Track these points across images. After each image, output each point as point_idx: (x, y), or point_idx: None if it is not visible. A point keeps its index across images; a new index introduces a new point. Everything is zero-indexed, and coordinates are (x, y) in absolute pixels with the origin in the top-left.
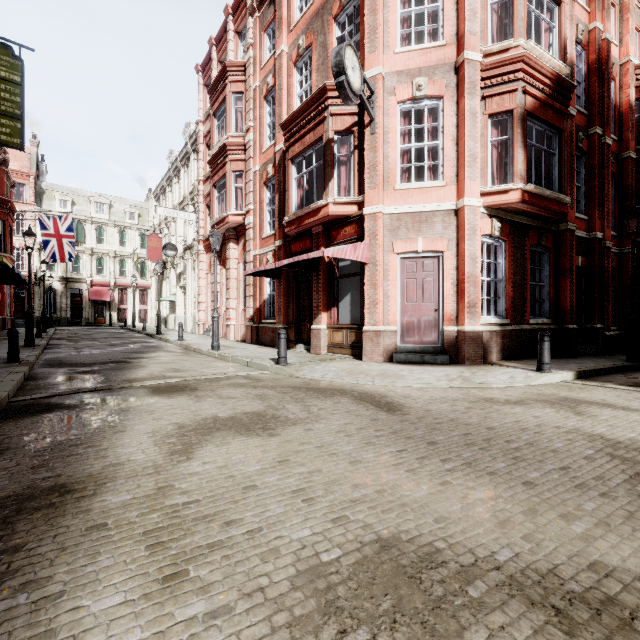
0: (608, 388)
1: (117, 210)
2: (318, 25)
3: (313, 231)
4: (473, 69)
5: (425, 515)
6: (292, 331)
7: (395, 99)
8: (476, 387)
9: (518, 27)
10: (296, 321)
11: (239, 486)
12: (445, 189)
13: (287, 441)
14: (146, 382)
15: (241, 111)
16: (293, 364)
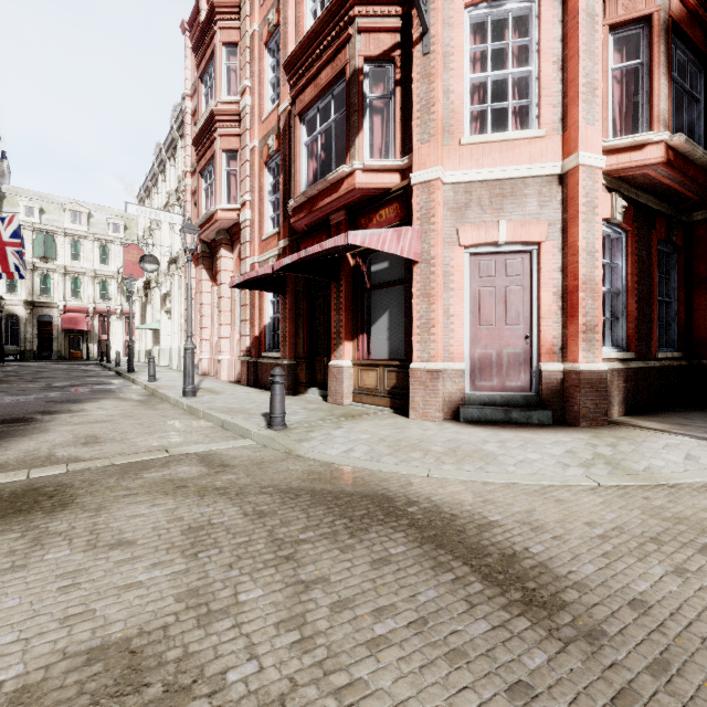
0: None
1: (98, 221)
2: None
3: (331, 220)
4: None
5: None
6: (302, 369)
7: None
8: (649, 485)
9: None
10: (308, 355)
11: None
12: (543, 142)
13: None
14: None
15: (235, 70)
16: (296, 426)
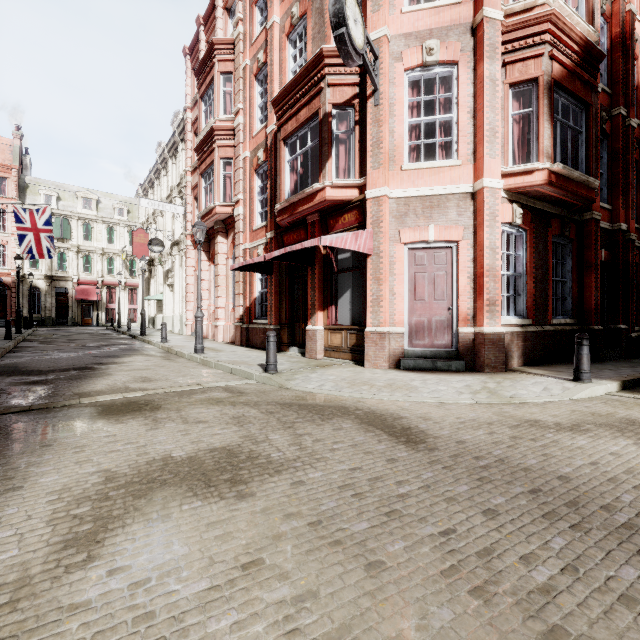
0: None
1: (105, 206)
2: None
3: (308, 220)
4: (493, 29)
5: None
6: (285, 332)
7: (402, 66)
8: (508, 403)
9: None
10: (289, 321)
11: None
12: (460, 169)
13: (263, 510)
14: (99, 397)
15: (230, 93)
16: (284, 372)
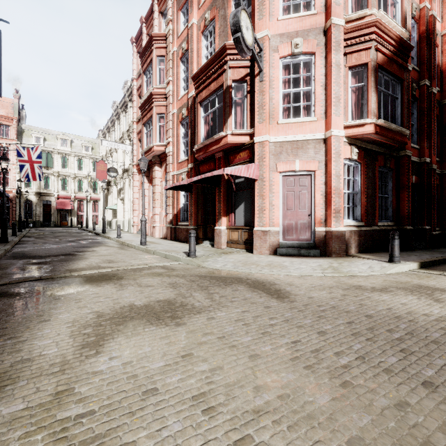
0: None
1: (76, 144)
2: (220, 2)
3: (216, 156)
4: (338, 31)
5: (336, 434)
6: (200, 231)
7: (278, 55)
8: (344, 275)
9: (372, 0)
10: (203, 223)
11: (139, 390)
12: (316, 123)
13: (191, 331)
14: (83, 272)
15: (163, 70)
16: (200, 256)
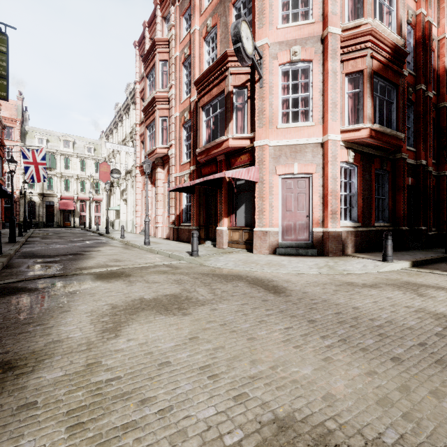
0: (437, 274)
1: (79, 146)
2: (221, 10)
3: (217, 159)
4: (334, 40)
5: (314, 392)
6: (202, 231)
7: (277, 62)
8: (339, 273)
9: (367, 9)
10: (205, 224)
11: (155, 362)
12: (314, 128)
13: (197, 320)
14: (93, 270)
15: (166, 73)
16: (203, 256)
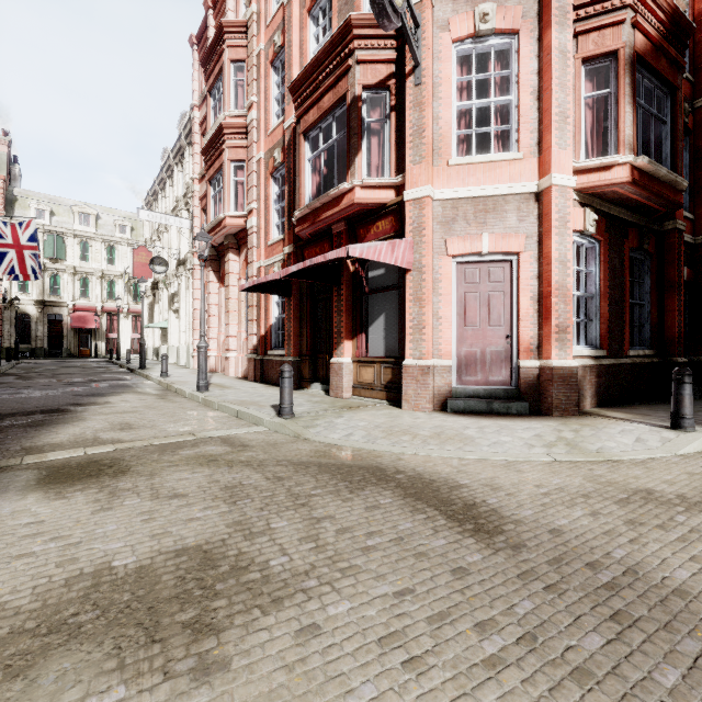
0: None
1: (105, 222)
2: None
3: (333, 230)
4: None
5: None
6: (306, 366)
7: (449, 36)
8: (597, 460)
9: None
10: (311, 352)
11: None
12: (521, 163)
13: None
14: (51, 455)
15: (242, 85)
16: (302, 416)
